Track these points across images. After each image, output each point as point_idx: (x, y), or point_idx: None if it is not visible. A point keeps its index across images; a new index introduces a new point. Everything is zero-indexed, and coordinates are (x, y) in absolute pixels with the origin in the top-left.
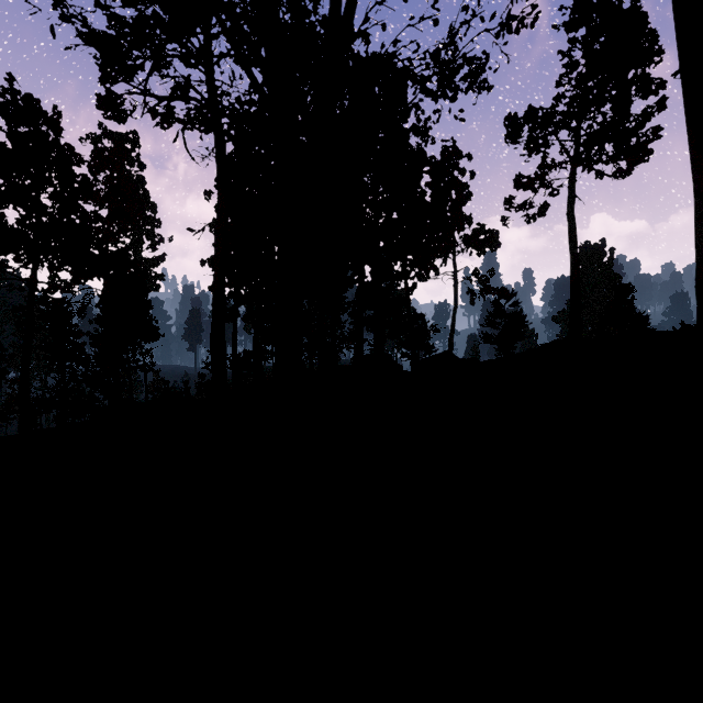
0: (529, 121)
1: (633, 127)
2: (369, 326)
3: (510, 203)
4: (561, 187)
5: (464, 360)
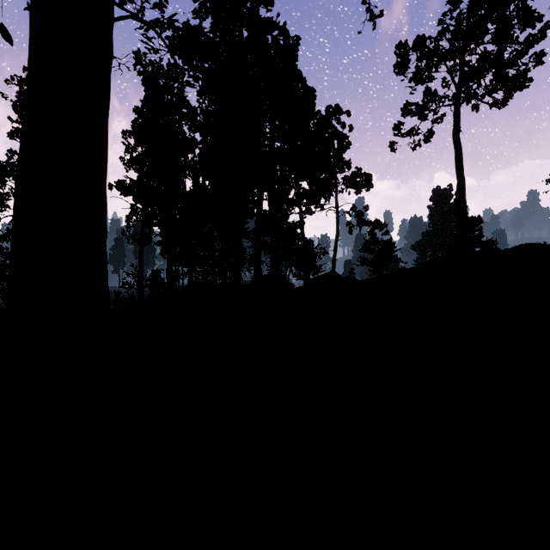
0: (419, 48)
1: (513, 57)
2: (267, 250)
3: (399, 128)
4: (445, 115)
5: (347, 279)
